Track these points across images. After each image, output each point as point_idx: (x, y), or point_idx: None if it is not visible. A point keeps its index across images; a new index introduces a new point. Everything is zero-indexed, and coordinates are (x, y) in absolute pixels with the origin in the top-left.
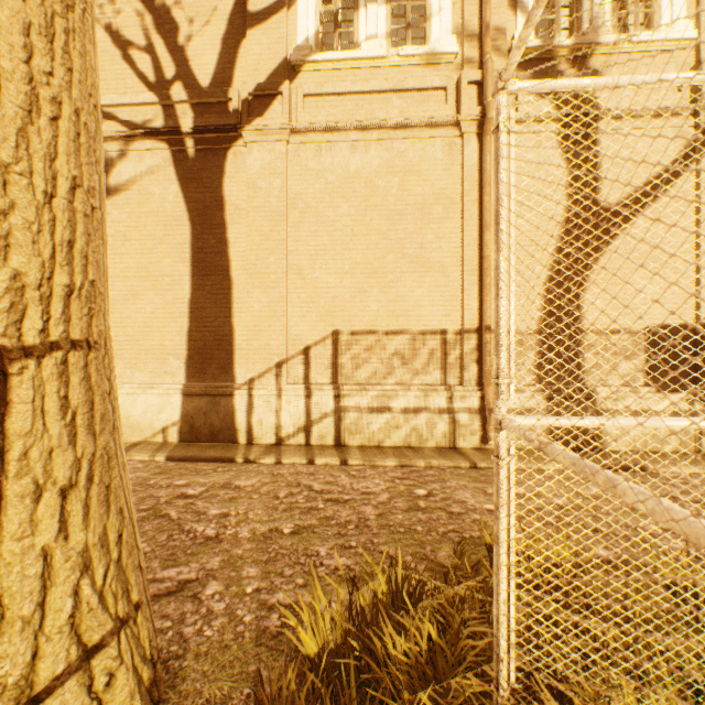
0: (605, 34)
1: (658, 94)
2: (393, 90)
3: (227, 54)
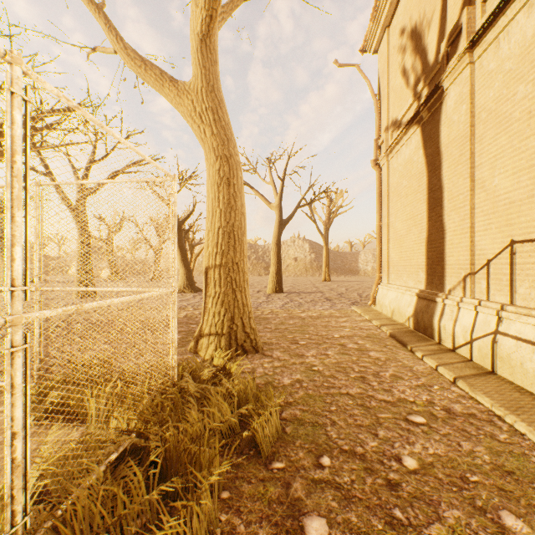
0: None
1: None
2: None
3: (441, 26)
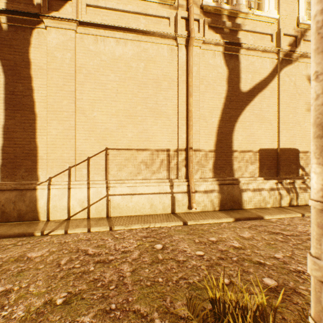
0: (243, 8)
1: (264, 41)
2: (141, 13)
3: None
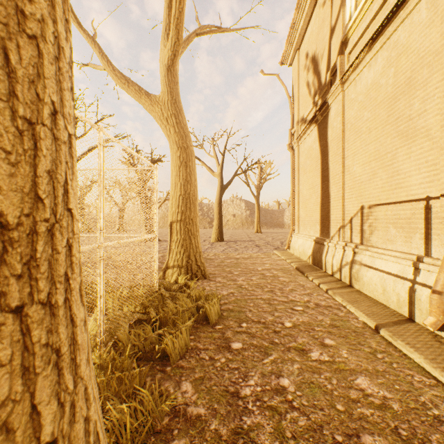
0: None
1: None
2: None
3: (328, 61)
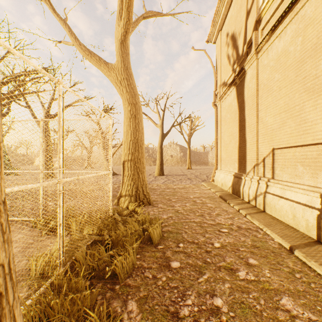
0: None
1: None
2: None
3: (244, 37)
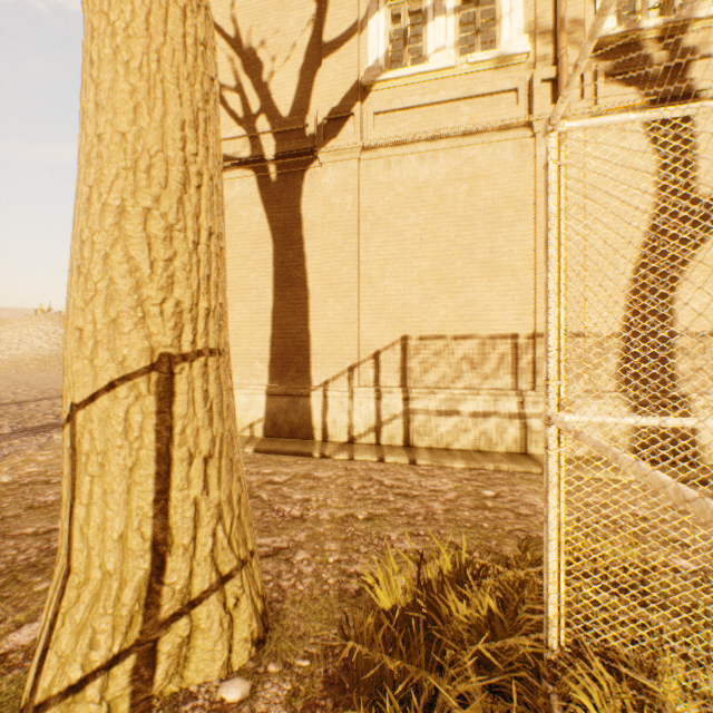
0: (702, 8)
1: None
2: (462, 98)
3: (304, 84)
